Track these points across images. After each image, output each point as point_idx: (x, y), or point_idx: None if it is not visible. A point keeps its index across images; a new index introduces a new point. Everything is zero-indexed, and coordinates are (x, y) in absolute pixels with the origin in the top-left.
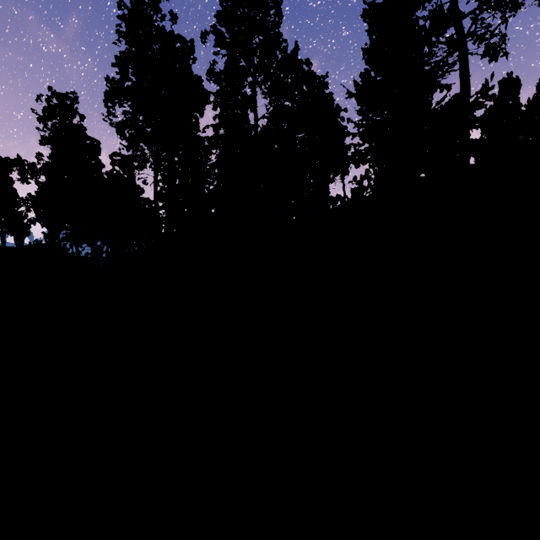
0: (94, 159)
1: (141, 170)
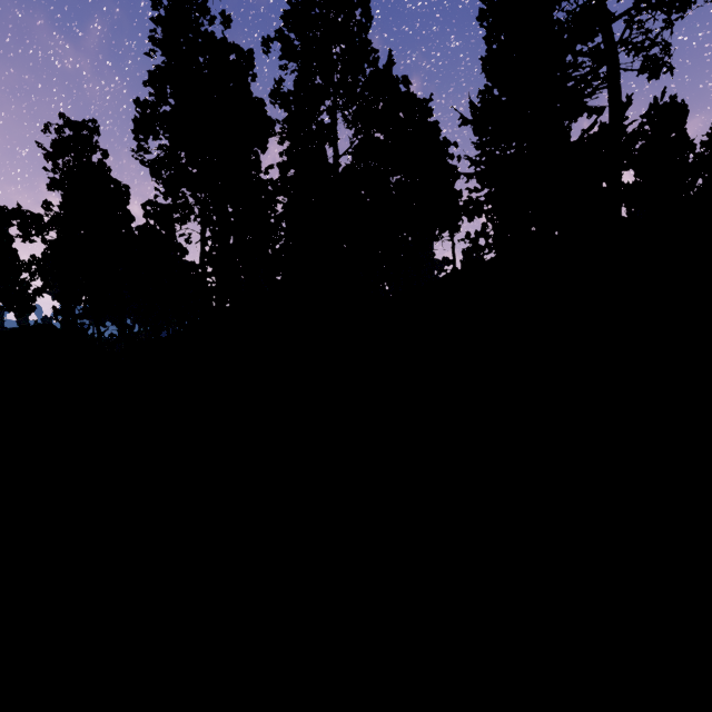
0: (121, 210)
1: (182, 223)
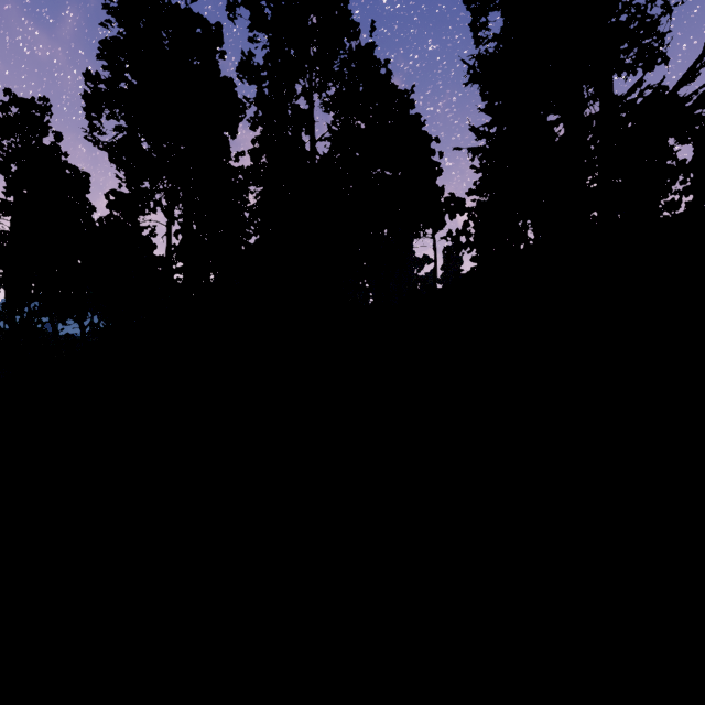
0: (80, 199)
1: (140, 213)
